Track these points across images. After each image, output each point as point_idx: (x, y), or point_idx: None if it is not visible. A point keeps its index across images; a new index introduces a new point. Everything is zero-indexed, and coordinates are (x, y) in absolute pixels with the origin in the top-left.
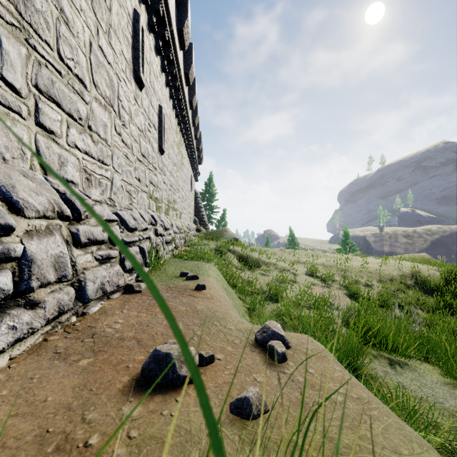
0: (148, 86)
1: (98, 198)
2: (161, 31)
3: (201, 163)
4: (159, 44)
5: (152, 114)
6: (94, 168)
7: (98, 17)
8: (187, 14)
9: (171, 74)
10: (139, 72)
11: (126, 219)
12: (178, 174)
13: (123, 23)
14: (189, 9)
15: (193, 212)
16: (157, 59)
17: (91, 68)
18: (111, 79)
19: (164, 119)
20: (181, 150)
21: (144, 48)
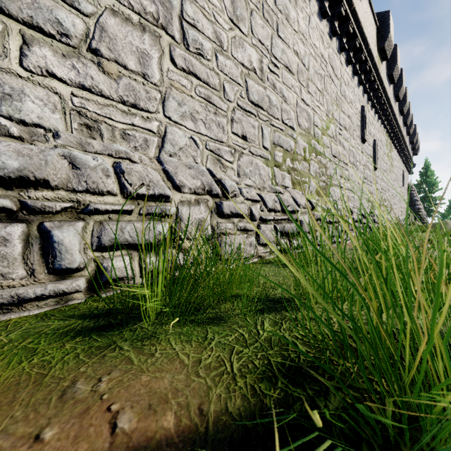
0: (367, 136)
1: (352, 206)
2: (375, 93)
3: (417, 153)
4: (374, 102)
5: (369, 150)
6: (349, 194)
7: (350, 133)
8: (396, 61)
9: (382, 110)
10: (364, 137)
11: (363, 214)
12: (387, 177)
13: (357, 121)
14: (398, 54)
15: (405, 206)
16: (372, 111)
17: (348, 156)
18: (353, 153)
19: (377, 147)
20: (391, 155)
21: (366, 121)
